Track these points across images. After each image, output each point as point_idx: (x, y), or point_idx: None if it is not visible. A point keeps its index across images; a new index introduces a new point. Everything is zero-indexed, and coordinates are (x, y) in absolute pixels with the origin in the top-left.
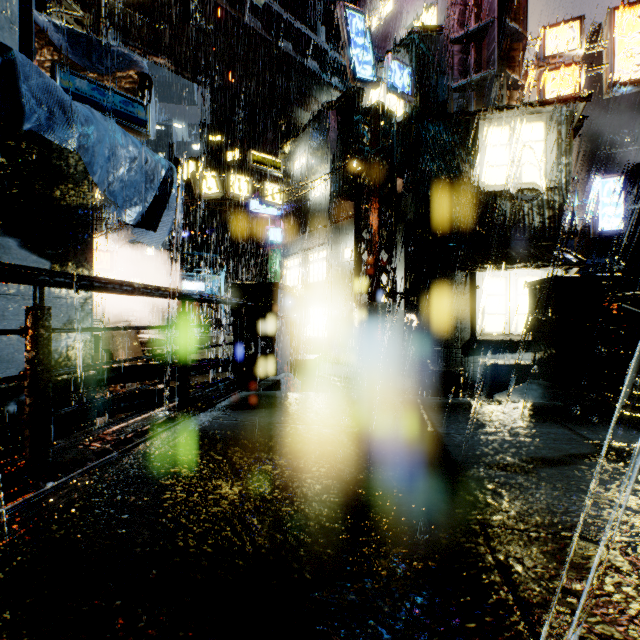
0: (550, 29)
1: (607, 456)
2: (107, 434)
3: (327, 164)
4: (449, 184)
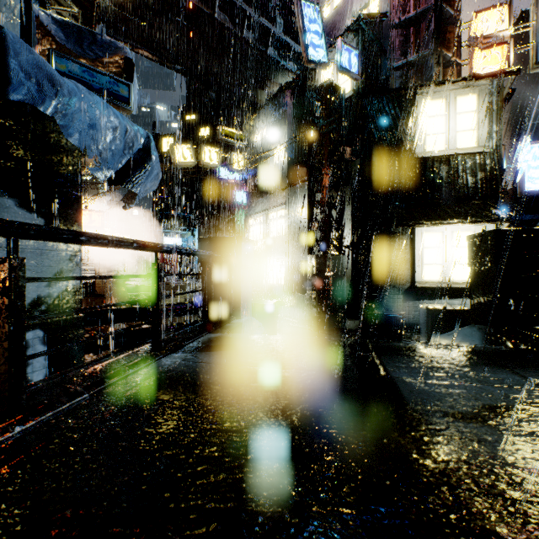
0: (481, 13)
1: None
2: (82, 375)
3: (284, 136)
4: (391, 151)
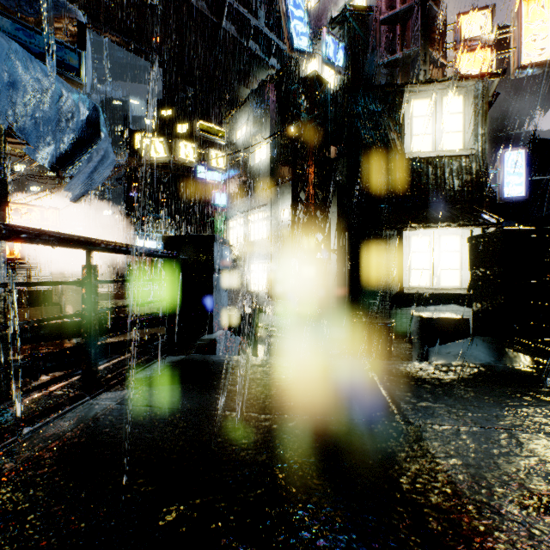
0: (465, 15)
1: None
2: None
3: (266, 133)
4: (378, 150)
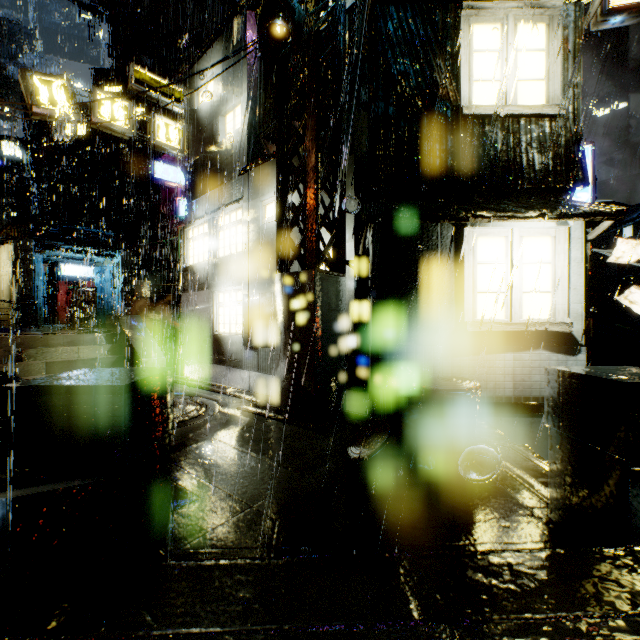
0: None
1: None
2: None
3: (242, 86)
4: (420, 99)
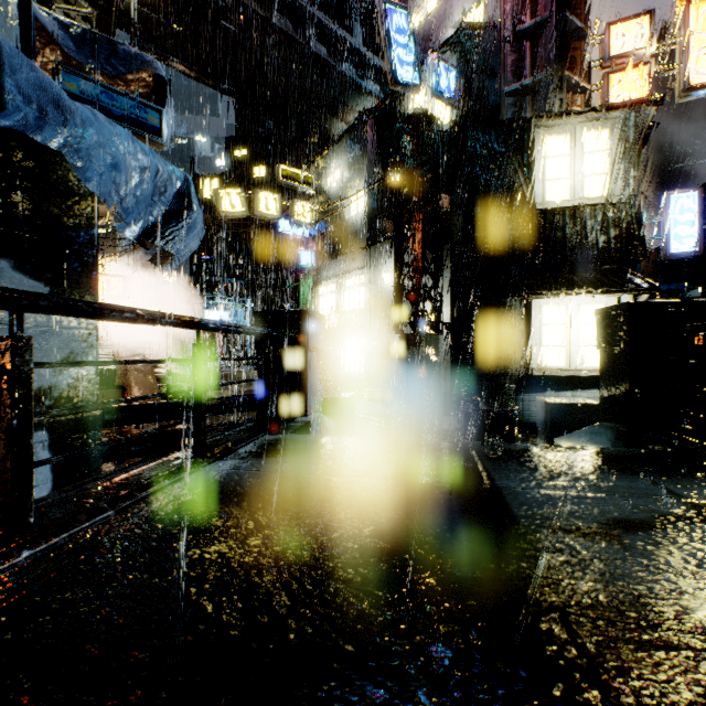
0: (615, 25)
1: (705, 518)
2: (104, 488)
3: (364, 179)
4: (501, 200)
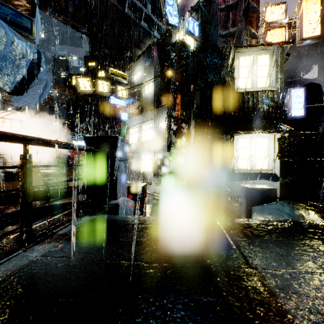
0: (270, 8)
1: None
2: None
3: (152, 76)
4: (219, 87)
